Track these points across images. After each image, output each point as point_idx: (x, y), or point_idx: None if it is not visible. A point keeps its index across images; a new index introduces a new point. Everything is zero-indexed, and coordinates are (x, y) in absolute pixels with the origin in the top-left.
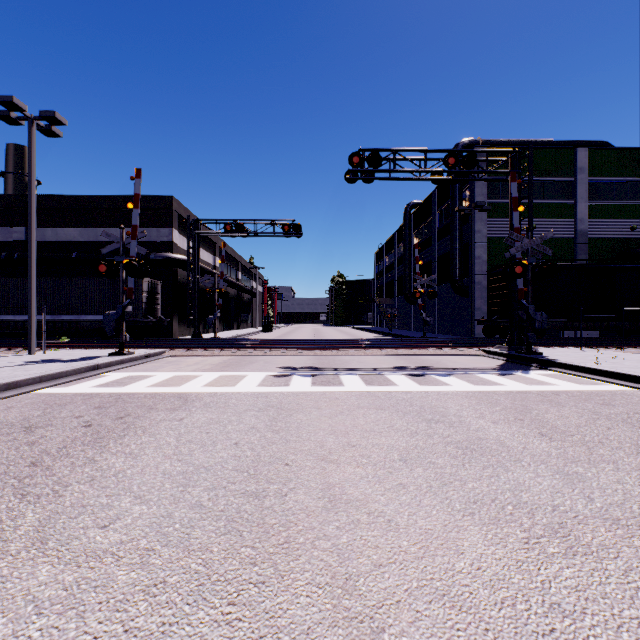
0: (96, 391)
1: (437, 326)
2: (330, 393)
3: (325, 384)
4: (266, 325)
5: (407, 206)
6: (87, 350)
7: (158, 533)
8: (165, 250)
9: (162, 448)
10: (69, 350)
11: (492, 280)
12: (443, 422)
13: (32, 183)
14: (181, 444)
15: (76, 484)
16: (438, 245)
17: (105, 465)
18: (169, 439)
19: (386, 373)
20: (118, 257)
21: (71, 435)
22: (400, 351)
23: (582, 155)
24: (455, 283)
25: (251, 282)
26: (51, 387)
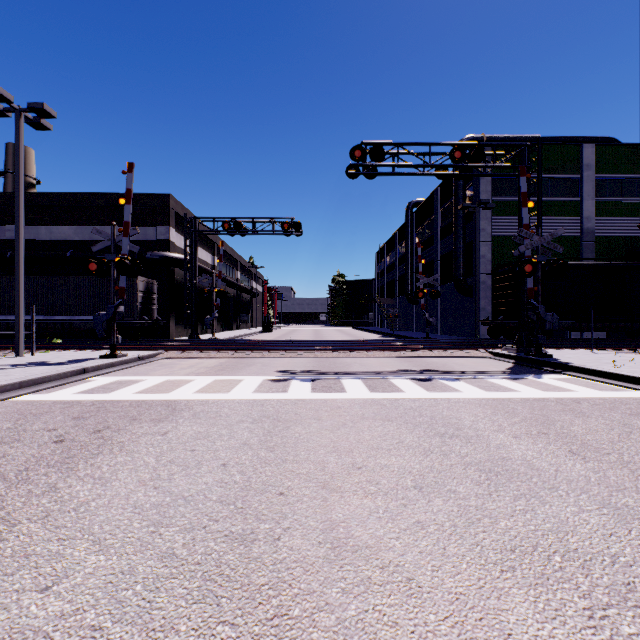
0: (78, 398)
1: (439, 326)
2: (331, 401)
3: (326, 390)
4: (266, 325)
5: (409, 205)
6: (78, 352)
7: (112, 600)
8: (162, 249)
9: (138, 471)
10: (60, 352)
11: (497, 279)
12: (458, 437)
13: (20, 178)
14: (161, 465)
15: (26, 522)
16: (441, 244)
17: (67, 494)
18: (148, 459)
19: (390, 377)
20: (109, 255)
21: (37, 453)
22: (403, 353)
23: (589, 151)
24: (458, 283)
25: (251, 282)
26: (31, 393)
